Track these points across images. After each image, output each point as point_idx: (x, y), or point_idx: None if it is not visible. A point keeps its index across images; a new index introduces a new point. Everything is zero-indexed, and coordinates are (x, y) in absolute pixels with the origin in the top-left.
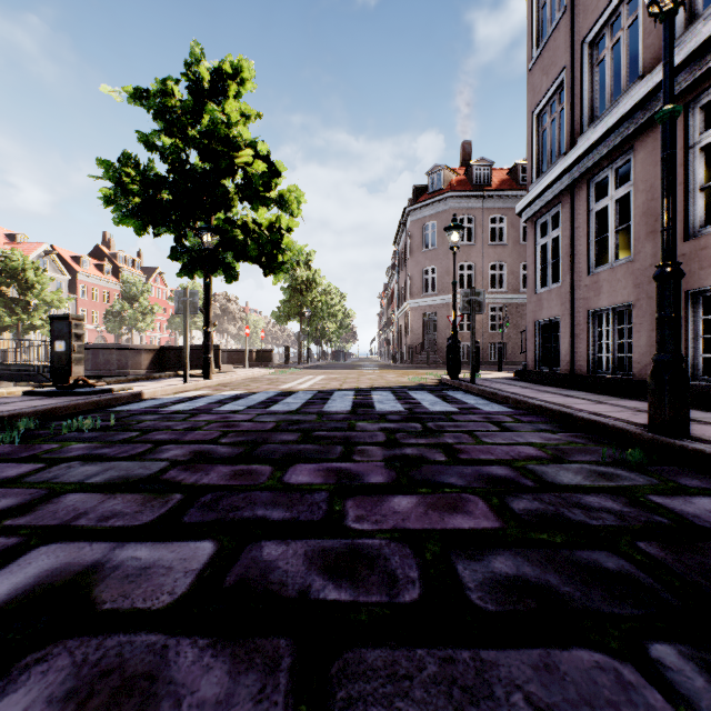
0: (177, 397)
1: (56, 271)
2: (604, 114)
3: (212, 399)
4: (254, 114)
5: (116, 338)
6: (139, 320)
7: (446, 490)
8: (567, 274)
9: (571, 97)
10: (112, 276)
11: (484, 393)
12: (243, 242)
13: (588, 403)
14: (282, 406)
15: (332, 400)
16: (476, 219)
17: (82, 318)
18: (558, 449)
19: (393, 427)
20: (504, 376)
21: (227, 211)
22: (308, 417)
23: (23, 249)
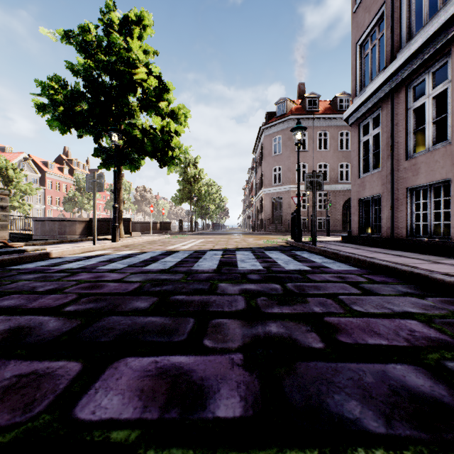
0: (79, 256)
1: (31, 171)
2: (423, 29)
3: (106, 258)
4: (153, 51)
5: (71, 215)
6: (85, 203)
7: (359, 453)
8: (387, 161)
9: (391, 22)
10: (69, 174)
11: (326, 253)
12: (142, 140)
13: (426, 263)
14: (159, 264)
15: (203, 259)
16: (308, 134)
17: (7, 193)
18: (452, 325)
19: (254, 288)
20: (333, 239)
21: (130, 118)
22: (175, 276)
23: (10, 156)
